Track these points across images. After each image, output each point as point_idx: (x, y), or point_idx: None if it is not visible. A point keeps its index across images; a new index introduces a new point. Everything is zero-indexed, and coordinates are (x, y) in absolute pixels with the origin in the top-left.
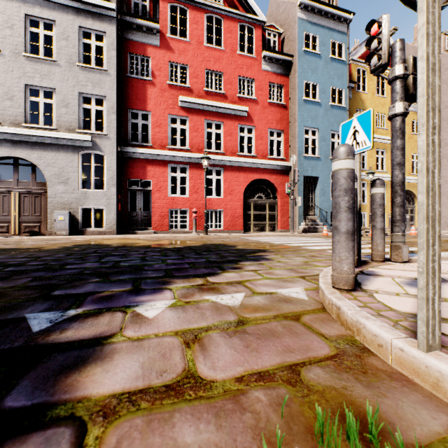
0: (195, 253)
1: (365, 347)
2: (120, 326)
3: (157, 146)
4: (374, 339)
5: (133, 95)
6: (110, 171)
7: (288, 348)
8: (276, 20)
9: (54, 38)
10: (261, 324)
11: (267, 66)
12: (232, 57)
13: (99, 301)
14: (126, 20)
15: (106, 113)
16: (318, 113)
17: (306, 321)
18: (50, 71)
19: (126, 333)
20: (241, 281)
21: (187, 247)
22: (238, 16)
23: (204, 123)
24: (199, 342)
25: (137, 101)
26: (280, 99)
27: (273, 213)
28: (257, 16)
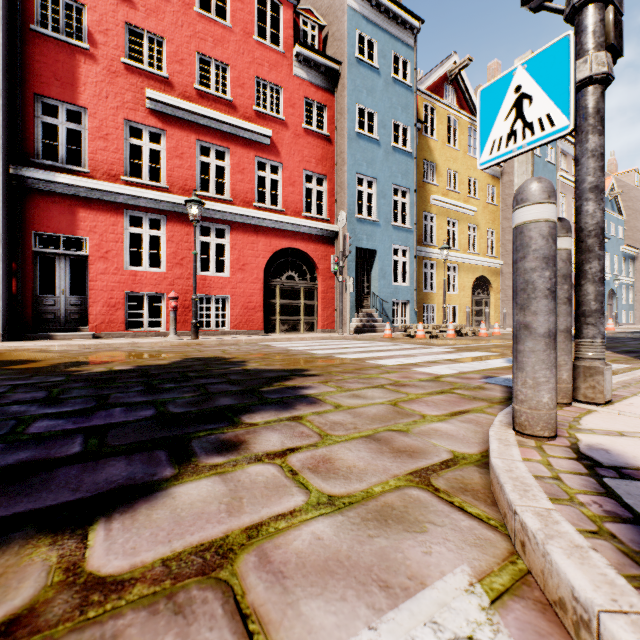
0: (143, 388)
1: None
2: None
3: (101, 175)
4: None
5: (46, 69)
6: None
7: None
8: (316, 7)
9: None
10: None
11: (302, 72)
12: (245, 44)
13: None
14: None
15: None
16: (377, 155)
17: None
18: None
19: None
20: (225, 541)
21: (138, 369)
22: None
23: (196, 146)
24: None
25: (56, 82)
26: (321, 128)
27: (311, 304)
28: None
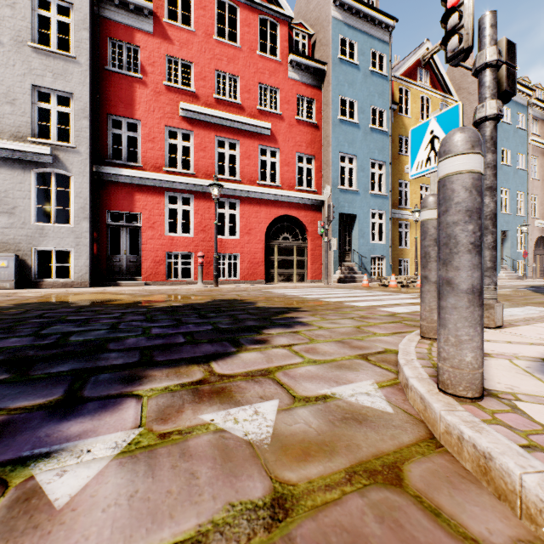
0: (198, 316)
1: None
2: None
3: (150, 168)
4: None
5: (115, 96)
6: (80, 198)
7: None
8: (306, 19)
9: None
10: (326, 509)
11: (295, 74)
12: (251, 58)
13: None
14: None
15: (73, 117)
16: (356, 136)
17: (419, 487)
18: None
19: None
20: (268, 369)
21: (187, 305)
22: (258, 6)
23: (214, 141)
24: None
25: (121, 104)
26: (310, 117)
27: (302, 259)
28: (282, 9)
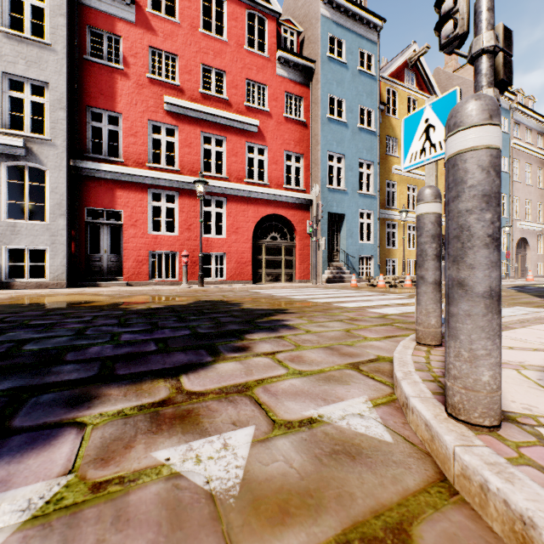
0: (177, 319)
1: None
2: None
3: (132, 163)
4: None
5: (94, 87)
6: (56, 194)
7: None
8: (294, 16)
9: None
10: None
11: (283, 71)
12: (238, 53)
13: None
14: None
15: (49, 108)
16: (345, 135)
17: None
18: None
19: None
20: (246, 384)
21: (168, 307)
22: (246, 0)
23: (200, 136)
24: None
25: (101, 96)
26: (299, 115)
27: (290, 259)
28: (270, 4)
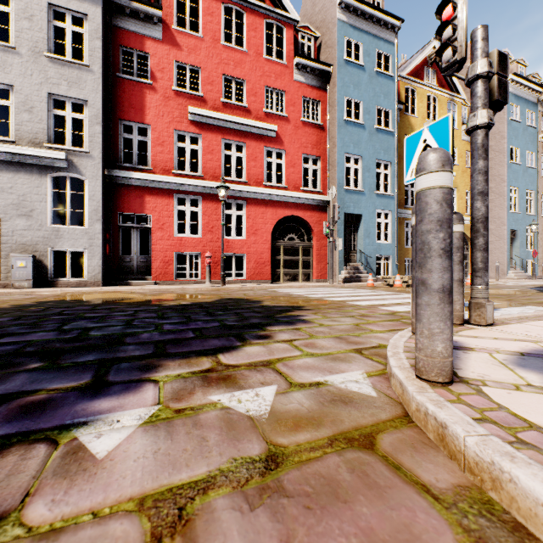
0: (206, 313)
1: (518, 523)
2: (25, 488)
3: (159, 170)
4: (541, 514)
5: (126, 102)
6: (93, 201)
7: (371, 541)
8: (312, 21)
9: (12, 16)
10: (309, 463)
11: (301, 77)
12: (257, 62)
13: (16, 415)
14: (116, 2)
15: (87, 123)
16: (362, 137)
17: (387, 450)
18: (4, 60)
19: (30, 512)
20: (270, 360)
21: (196, 304)
22: (264, 11)
23: (222, 143)
24: (186, 533)
25: (132, 109)
26: (316, 118)
27: (308, 259)
28: (288, 13)
